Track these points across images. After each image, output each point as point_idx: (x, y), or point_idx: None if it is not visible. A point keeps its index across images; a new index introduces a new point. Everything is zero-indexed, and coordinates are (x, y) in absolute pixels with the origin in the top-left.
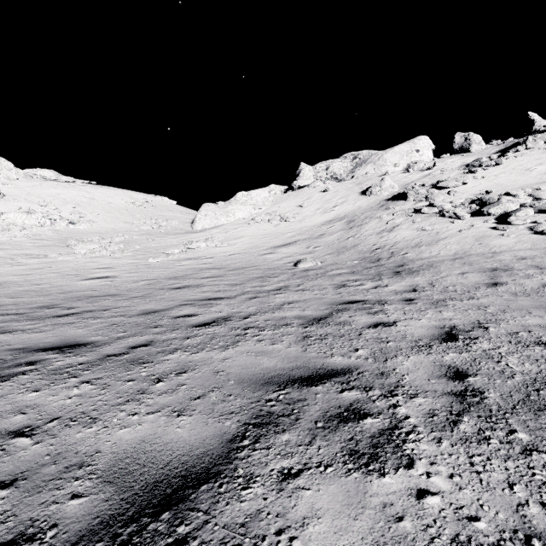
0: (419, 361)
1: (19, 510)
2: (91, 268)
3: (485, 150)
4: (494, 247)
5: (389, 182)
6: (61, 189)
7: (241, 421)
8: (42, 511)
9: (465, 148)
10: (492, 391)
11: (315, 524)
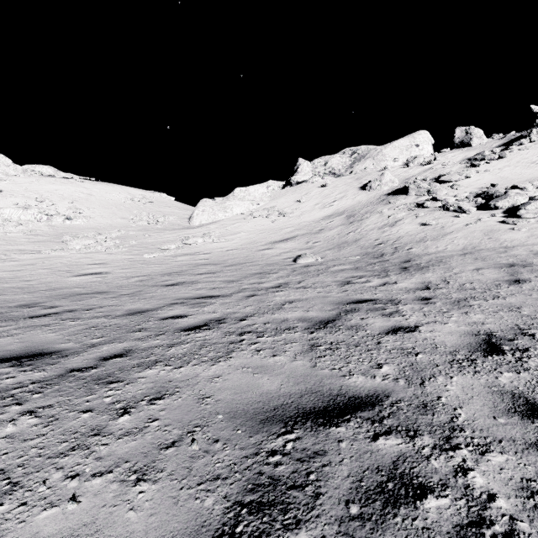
0: (467, 384)
1: None
2: (84, 264)
3: (487, 144)
4: (505, 242)
5: (389, 176)
6: (59, 185)
7: (229, 498)
8: None
9: (466, 143)
10: None
11: None
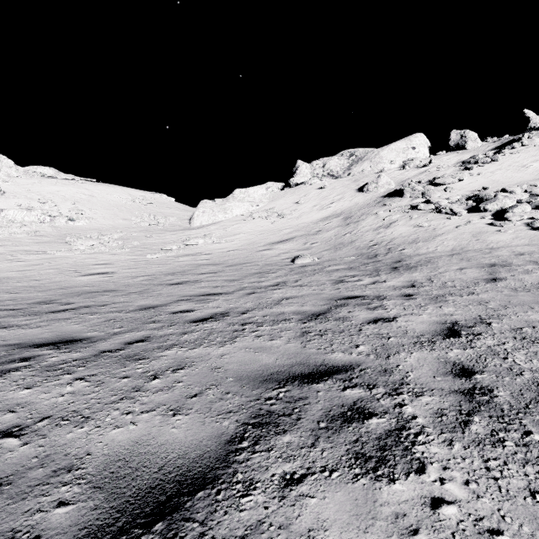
0: (422, 357)
1: (0, 519)
2: (90, 264)
3: (481, 147)
4: (491, 243)
5: (385, 179)
6: (61, 187)
7: (239, 421)
8: (25, 521)
9: (461, 146)
10: (502, 389)
11: (321, 537)
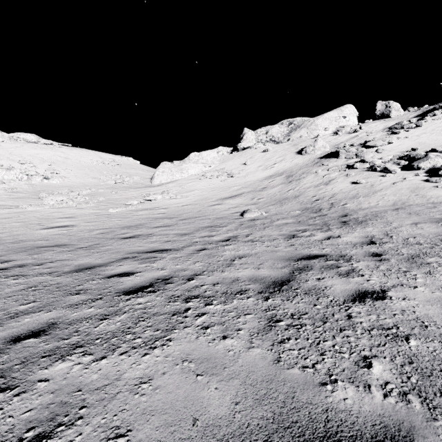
0: None
1: None
2: (55, 217)
3: (404, 116)
4: (431, 198)
5: (321, 142)
6: (40, 150)
7: None
8: None
9: (386, 114)
10: None
11: None
